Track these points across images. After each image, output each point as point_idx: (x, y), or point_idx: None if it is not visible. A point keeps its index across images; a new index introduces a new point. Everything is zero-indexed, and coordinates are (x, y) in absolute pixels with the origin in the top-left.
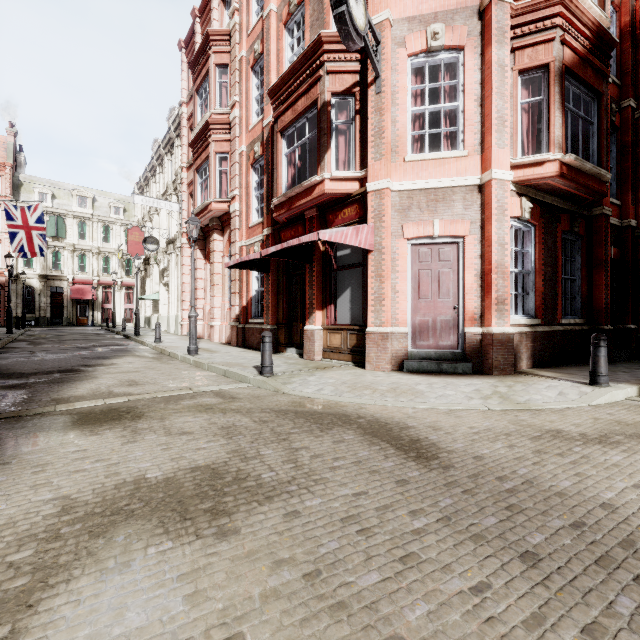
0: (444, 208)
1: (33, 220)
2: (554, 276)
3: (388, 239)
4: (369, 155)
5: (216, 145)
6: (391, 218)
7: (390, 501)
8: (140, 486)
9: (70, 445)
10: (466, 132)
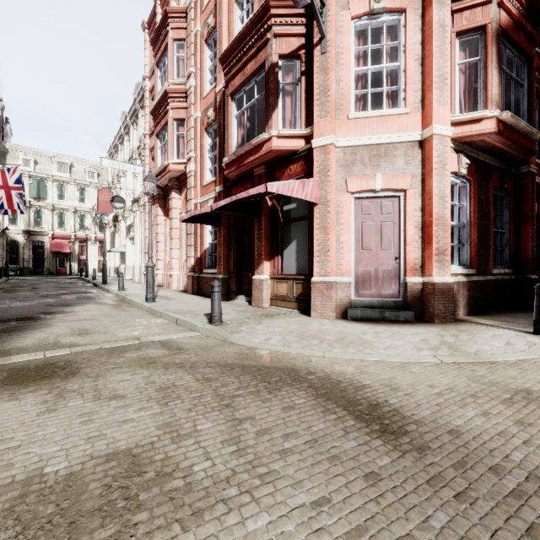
0: (386, 163)
1: (12, 181)
2: (487, 229)
3: (333, 193)
4: (314, 113)
5: (174, 112)
6: (335, 173)
7: (363, 518)
8: (29, 490)
9: None
10: (407, 90)
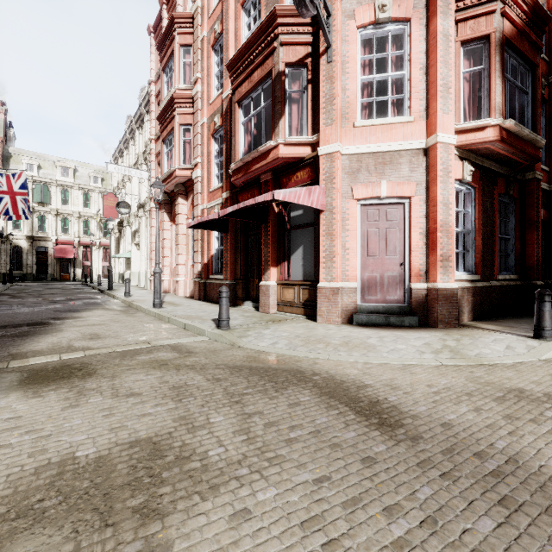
0: (391, 170)
1: (17, 186)
2: (492, 235)
3: (338, 200)
4: (320, 121)
5: (180, 118)
6: (341, 180)
7: (358, 491)
8: (65, 470)
9: (5, 410)
10: (412, 99)
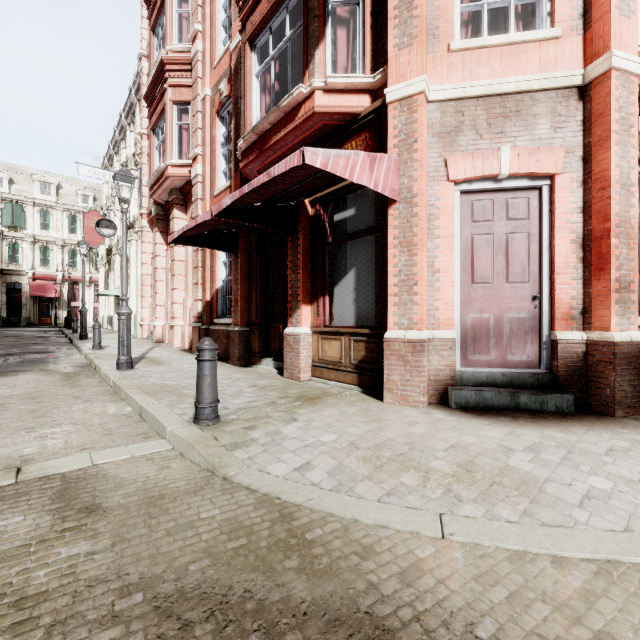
0: (518, 128)
1: None
2: None
3: (423, 180)
4: (389, 41)
5: (173, 92)
6: (426, 147)
7: None
8: None
9: None
10: None
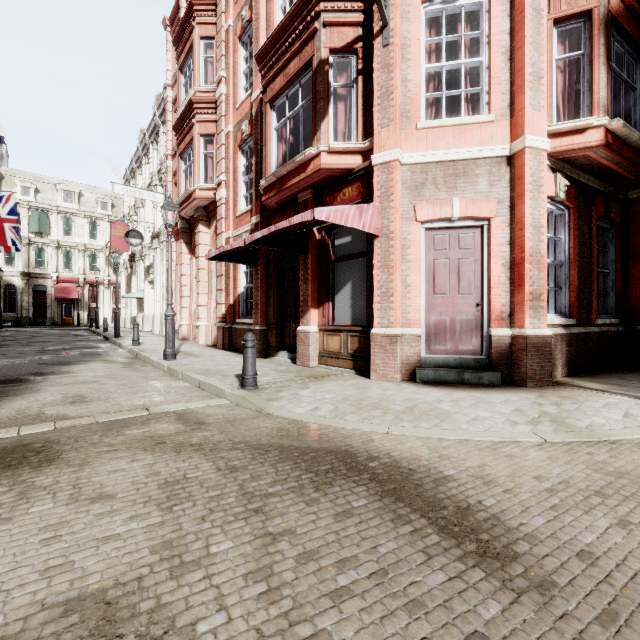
0: (465, 184)
1: (5, 212)
2: (589, 268)
3: (398, 222)
4: (374, 121)
5: (201, 126)
6: (401, 197)
7: None
8: None
9: None
10: (492, 92)
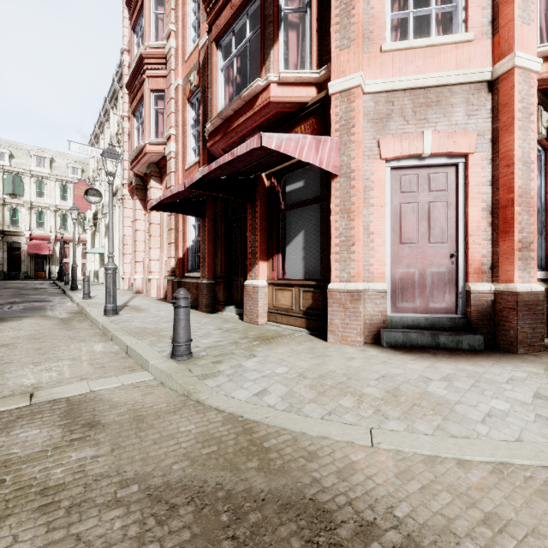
0: (438, 115)
1: None
2: None
3: (360, 158)
4: (332, 43)
5: (151, 81)
6: (362, 131)
7: None
8: None
9: None
10: (470, 7)
